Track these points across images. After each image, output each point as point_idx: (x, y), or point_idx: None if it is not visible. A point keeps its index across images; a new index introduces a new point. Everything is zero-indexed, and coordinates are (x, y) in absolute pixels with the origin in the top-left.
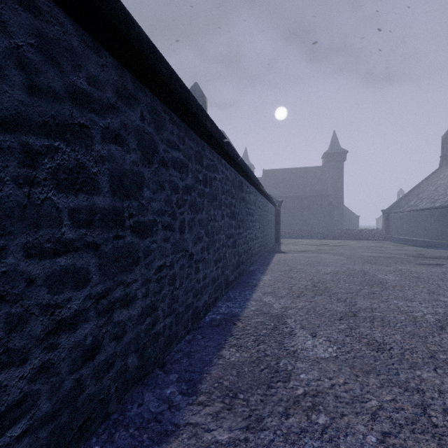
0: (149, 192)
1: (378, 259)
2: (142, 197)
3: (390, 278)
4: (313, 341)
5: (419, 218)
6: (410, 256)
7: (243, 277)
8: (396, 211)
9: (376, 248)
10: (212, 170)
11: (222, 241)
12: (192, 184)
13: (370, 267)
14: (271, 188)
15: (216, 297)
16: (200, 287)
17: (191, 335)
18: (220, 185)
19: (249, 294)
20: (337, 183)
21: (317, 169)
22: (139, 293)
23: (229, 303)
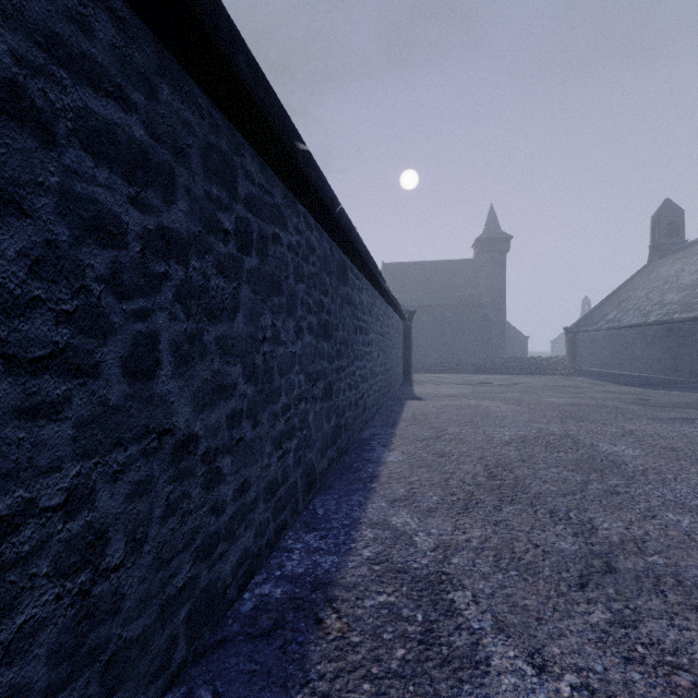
0: None
1: (582, 410)
2: None
3: (626, 451)
4: (546, 694)
5: (623, 339)
6: (630, 403)
7: (347, 456)
8: (587, 328)
9: (568, 388)
10: (267, 216)
11: (297, 390)
12: (194, 233)
13: (578, 428)
14: (395, 293)
15: (280, 525)
16: (226, 521)
17: (181, 690)
18: (291, 258)
19: (359, 504)
20: (495, 286)
21: (466, 263)
22: None
23: (311, 536)
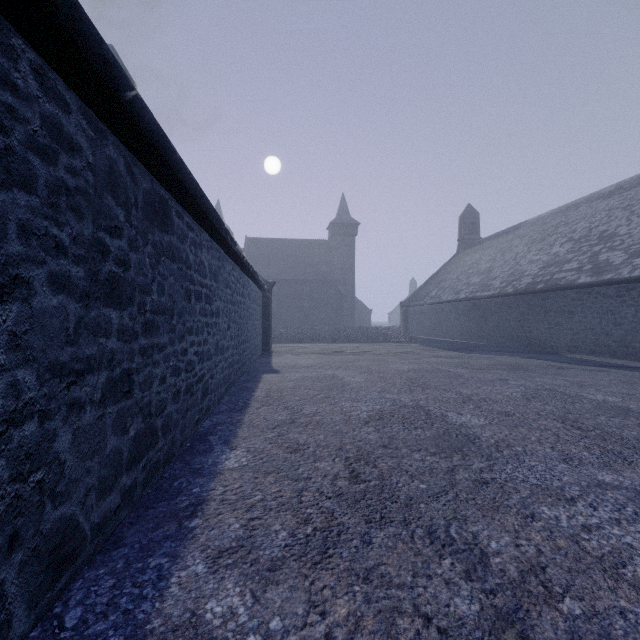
0: None
1: (423, 376)
2: None
3: (473, 421)
4: None
5: (442, 312)
6: (457, 367)
7: (169, 467)
8: (416, 303)
9: (407, 355)
10: None
11: (2, 402)
12: None
13: (425, 396)
14: (258, 266)
15: None
16: None
17: None
18: None
19: (157, 577)
20: (346, 265)
21: (322, 243)
22: None
23: None
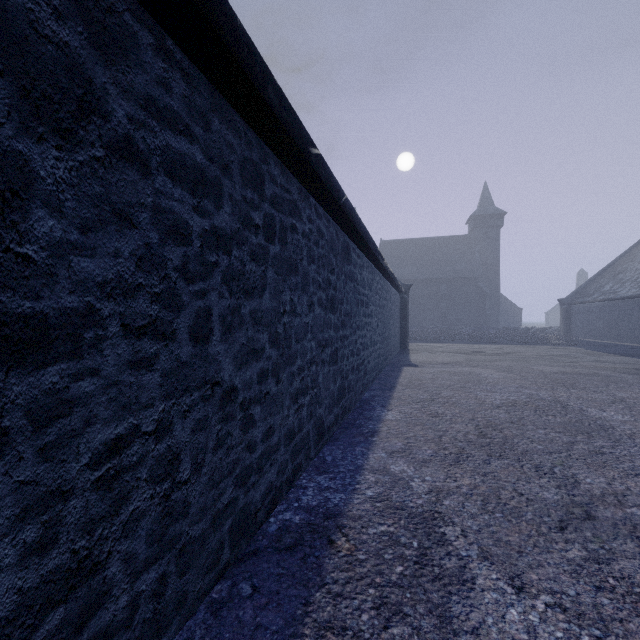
0: (61, 225)
1: (573, 378)
2: (21, 233)
3: (614, 416)
4: (523, 608)
5: (619, 310)
6: (624, 373)
7: (350, 414)
8: (582, 300)
9: (560, 358)
10: (287, 210)
11: (309, 354)
12: (234, 230)
13: (568, 394)
14: (392, 268)
15: (297, 467)
16: (256, 458)
17: (227, 583)
18: (304, 243)
19: (362, 454)
20: (489, 260)
21: (460, 239)
22: (5, 550)
23: (322, 478)
